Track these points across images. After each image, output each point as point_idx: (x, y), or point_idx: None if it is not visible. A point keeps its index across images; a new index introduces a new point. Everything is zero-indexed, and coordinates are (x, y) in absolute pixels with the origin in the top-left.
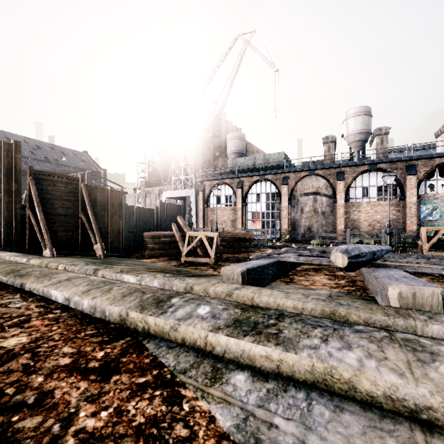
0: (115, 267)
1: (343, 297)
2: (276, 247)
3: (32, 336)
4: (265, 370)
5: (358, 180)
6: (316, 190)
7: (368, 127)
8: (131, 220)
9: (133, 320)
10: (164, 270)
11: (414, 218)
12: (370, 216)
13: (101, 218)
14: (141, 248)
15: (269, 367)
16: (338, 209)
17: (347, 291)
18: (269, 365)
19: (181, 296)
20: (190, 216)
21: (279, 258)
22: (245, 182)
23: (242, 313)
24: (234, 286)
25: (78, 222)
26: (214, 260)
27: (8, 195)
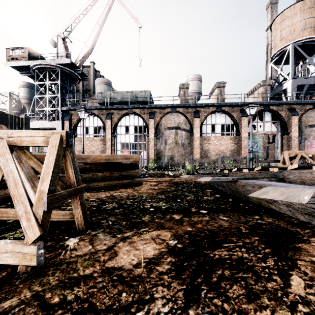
0: None
1: None
2: (152, 175)
3: None
4: None
5: (208, 118)
6: (177, 125)
7: (200, 89)
8: None
9: None
10: None
11: (246, 149)
12: (216, 148)
13: None
14: None
15: None
16: (195, 141)
17: None
18: None
19: None
20: None
21: None
22: (115, 114)
23: None
24: None
25: None
26: (35, 250)
27: None
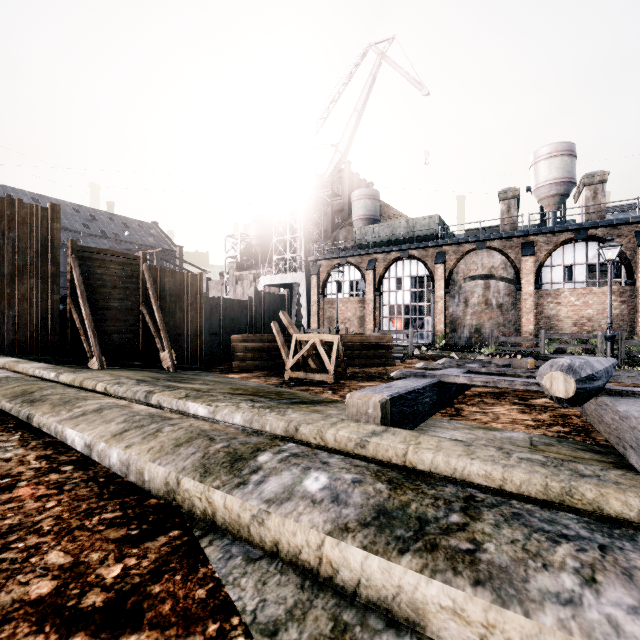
0: (179, 389)
1: (557, 448)
2: (427, 357)
3: (6, 521)
4: (450, 639)
5: (556, 254)
6: (488, 271)
7: (570, 174)
8: (213, 316)
9: (187, 494)
10: (258, 391)
11: None
12: (575, 311)
13: (171, 313)
14: (228, 357)
15: (460, 635)
16: (524, 301)
17: (558, 433)
18: (460, 631)
19: (276, 449)
20: (299, 312)
21: (440, 377)
22: (380, 261)
23: (391, 493)
24: (369, 429)
25: (138, 319)
26: (333, 377)
27: (42, 282)
